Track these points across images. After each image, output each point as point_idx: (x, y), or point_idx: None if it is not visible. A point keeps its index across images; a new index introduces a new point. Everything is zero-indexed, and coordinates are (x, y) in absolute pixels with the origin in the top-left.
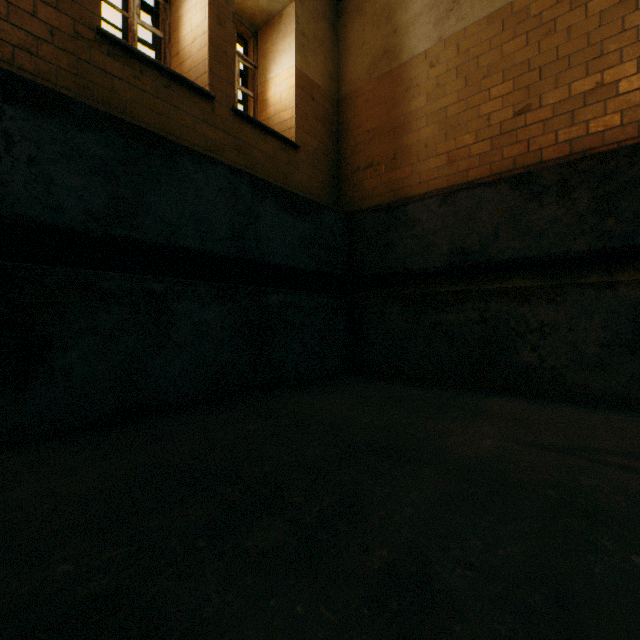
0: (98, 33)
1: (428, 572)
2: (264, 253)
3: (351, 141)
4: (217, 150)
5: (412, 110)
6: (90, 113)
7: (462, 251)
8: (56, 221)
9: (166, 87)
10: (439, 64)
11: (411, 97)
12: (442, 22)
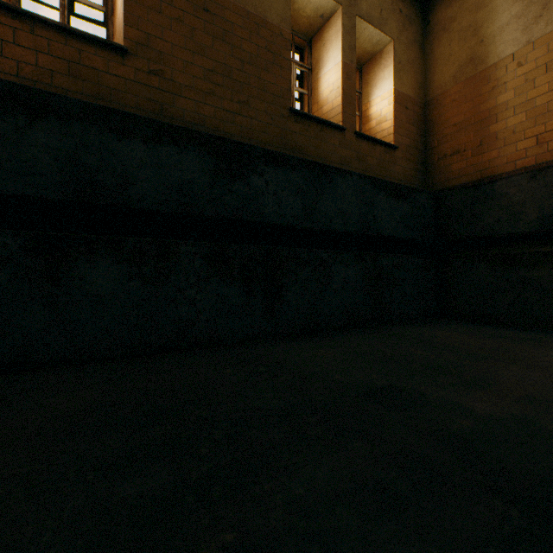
0: (290, 111)
1: (551, 399)
2: (378, 229)
3: (437, 134)
4: (346, 163)
5: (498, 104)
6: (295, 161)
7: (552, 218)
8: (282, 223)
9: (320, 131)
10: (527, 63)
11: (497, 93)
12: (530, 27)
